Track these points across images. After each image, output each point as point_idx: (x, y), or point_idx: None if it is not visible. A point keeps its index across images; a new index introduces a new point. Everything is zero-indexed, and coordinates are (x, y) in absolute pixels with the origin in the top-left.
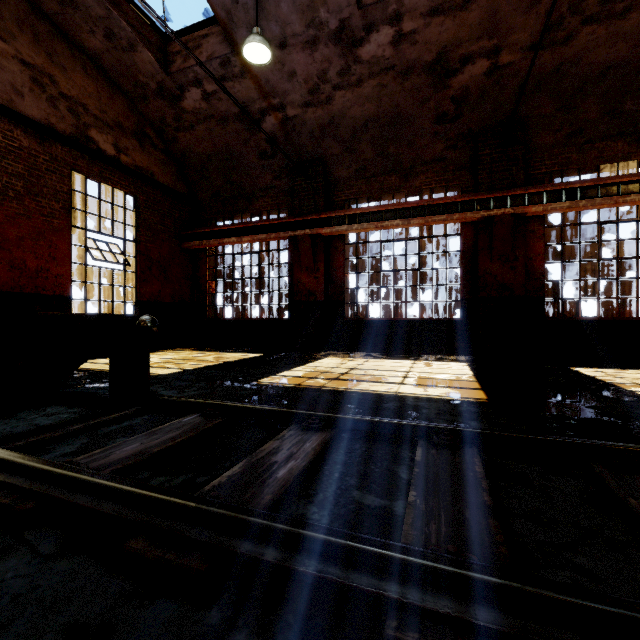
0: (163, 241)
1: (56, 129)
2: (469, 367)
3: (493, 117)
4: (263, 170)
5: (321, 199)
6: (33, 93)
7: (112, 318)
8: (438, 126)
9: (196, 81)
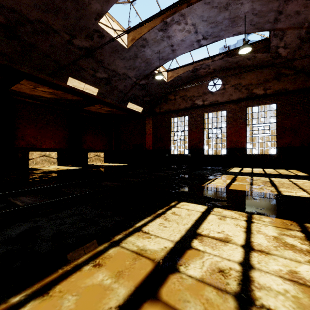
0: (293, 117)
1: (241, 98)
2: None
3: None
4: None
5: None
6: (235, 92)
7: (184, 154)
8: None
9: (276, 47)
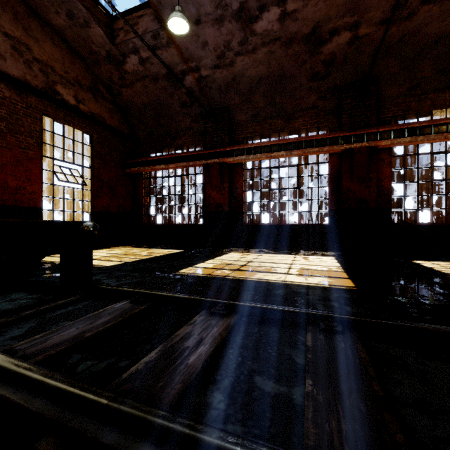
0: (111, 168)
1: (31, 84)
2: (336, 260)
3: (353, 75)
4: (184, 116)
5: (226, 137)
6: (13, 57)
7: (61, 224)
8: (312, 82)
9: (134, 50)
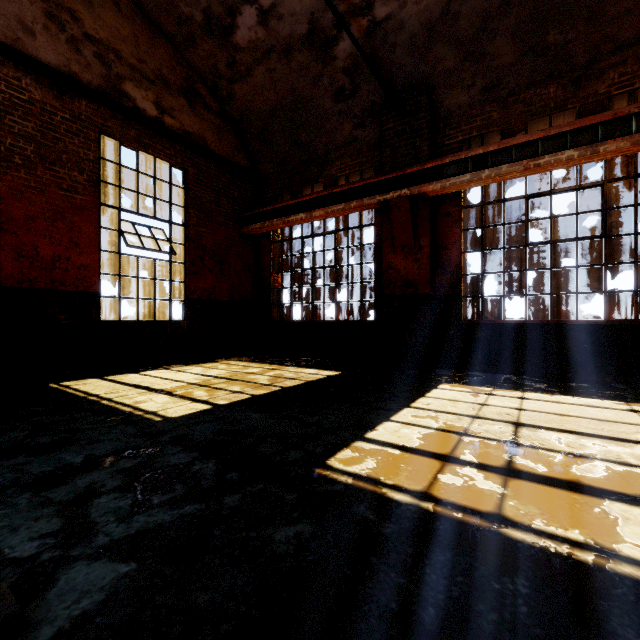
0: (218, 225)
1: (79, 80)
2: None
3: None
4: (340, 118)
5: (425, 143)
6: (48, 32)
7: None
8: None
9: None
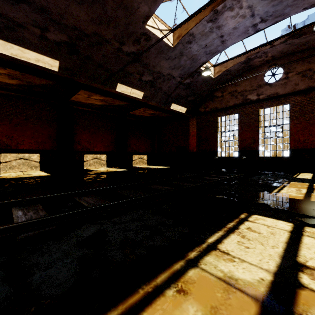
0: None
1: (312, 87)
2: None
3: None
4: None
5: None
6: (302, 81)
7: (237, 157)
8: None
9: None
